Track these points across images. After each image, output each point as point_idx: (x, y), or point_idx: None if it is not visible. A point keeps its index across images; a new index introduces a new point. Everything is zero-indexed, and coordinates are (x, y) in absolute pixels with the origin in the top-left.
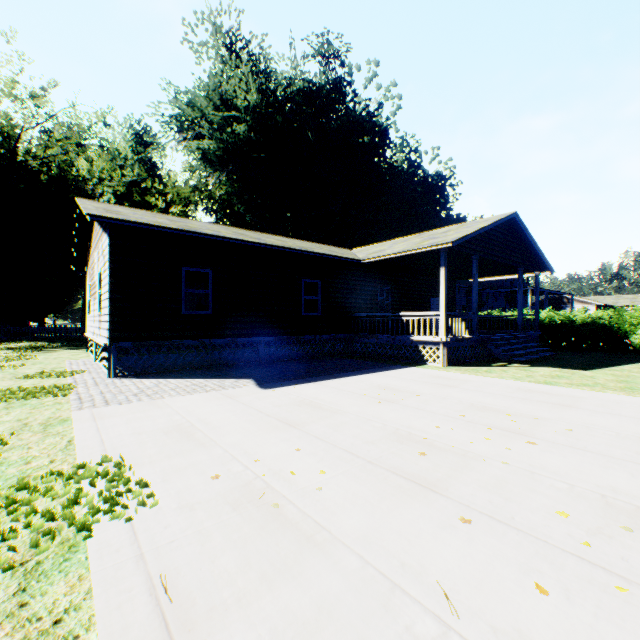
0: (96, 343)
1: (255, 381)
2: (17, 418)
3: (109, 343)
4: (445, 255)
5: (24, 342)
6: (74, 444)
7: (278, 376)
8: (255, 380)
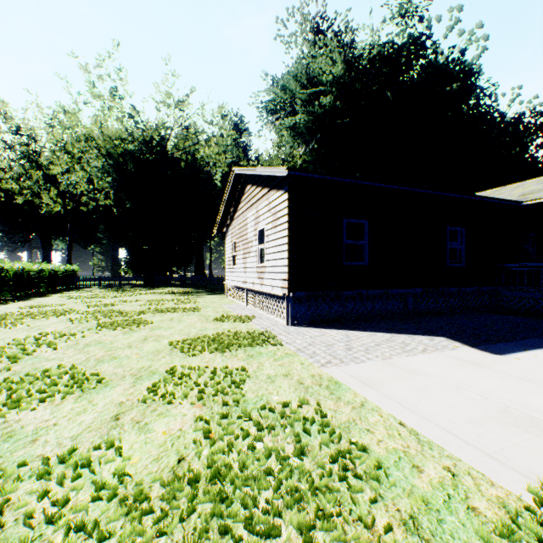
0: (246, 291)
1: (455, 340)
2: (279, 372)
3: (287, 293)
4: None
5: (172, 288)
6: (418, 433)
7: (469, 335)
8: (451, 339)
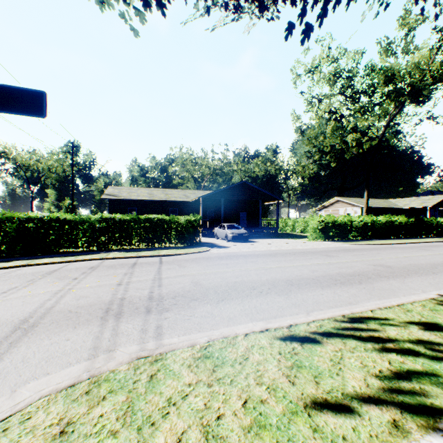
0: None
1: None
2: None
3: None
4: (428, 208)
5: None
6: None
7: None
8: None
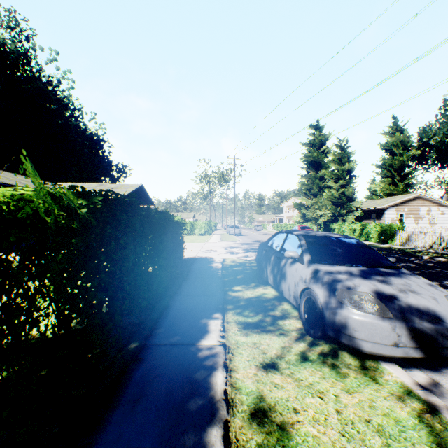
0: None
1: None
2: None
3: None
4: None
5: None
6: None
7: None
8: None
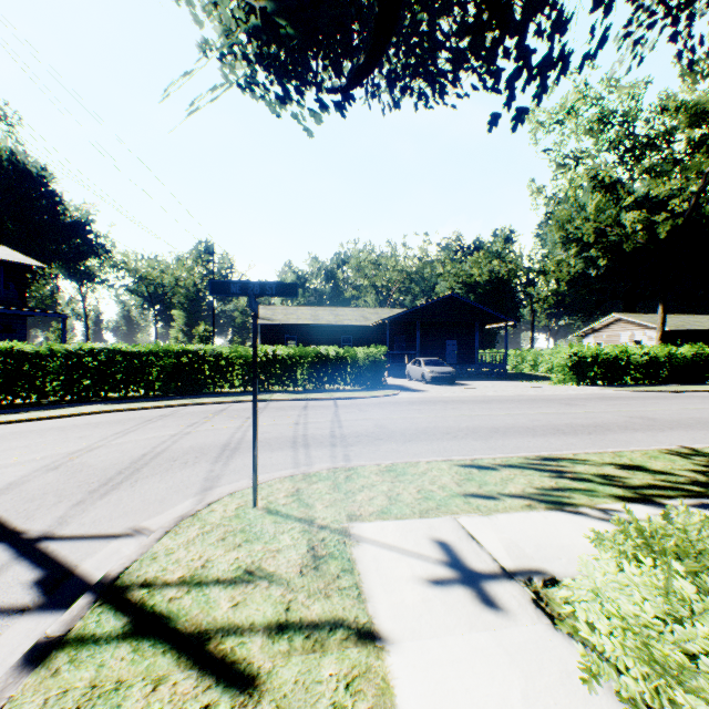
0: None
1: None
2: None
3: None
4: None
5: None
6: None
7: None
8: None
